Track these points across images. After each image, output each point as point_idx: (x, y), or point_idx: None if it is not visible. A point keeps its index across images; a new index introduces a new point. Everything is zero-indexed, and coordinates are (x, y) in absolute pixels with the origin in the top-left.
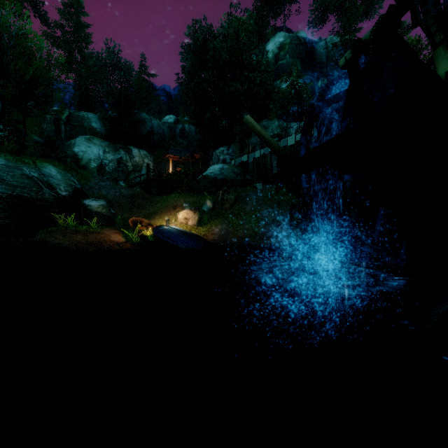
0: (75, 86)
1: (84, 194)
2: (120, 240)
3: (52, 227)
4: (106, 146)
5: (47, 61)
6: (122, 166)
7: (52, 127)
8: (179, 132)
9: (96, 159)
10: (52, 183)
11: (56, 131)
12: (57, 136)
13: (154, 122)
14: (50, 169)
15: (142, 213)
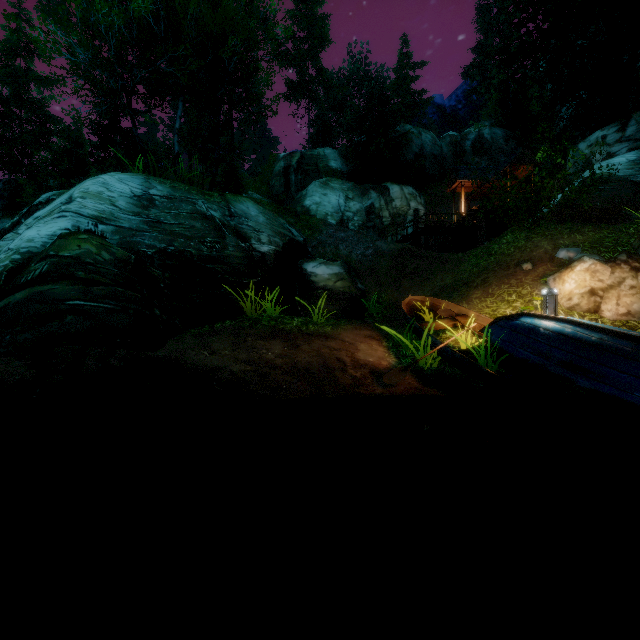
0: (309, 115)
1: (307, 254)
2: (383, 361)
3: (225, 319)
4: (348, 190)
5: (246, 4)
6: (374, 218)
7: (280, 180)
8: (471, 147)
9: (334, 212)
10: (244, 229)
11: (285, 186)
12: (286, 192)
13: (425, 137)
14: (247, 206)
15: (425, 289)
